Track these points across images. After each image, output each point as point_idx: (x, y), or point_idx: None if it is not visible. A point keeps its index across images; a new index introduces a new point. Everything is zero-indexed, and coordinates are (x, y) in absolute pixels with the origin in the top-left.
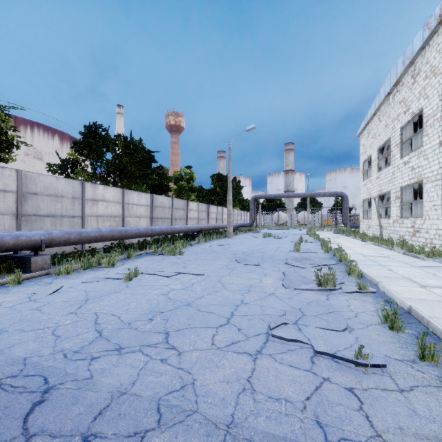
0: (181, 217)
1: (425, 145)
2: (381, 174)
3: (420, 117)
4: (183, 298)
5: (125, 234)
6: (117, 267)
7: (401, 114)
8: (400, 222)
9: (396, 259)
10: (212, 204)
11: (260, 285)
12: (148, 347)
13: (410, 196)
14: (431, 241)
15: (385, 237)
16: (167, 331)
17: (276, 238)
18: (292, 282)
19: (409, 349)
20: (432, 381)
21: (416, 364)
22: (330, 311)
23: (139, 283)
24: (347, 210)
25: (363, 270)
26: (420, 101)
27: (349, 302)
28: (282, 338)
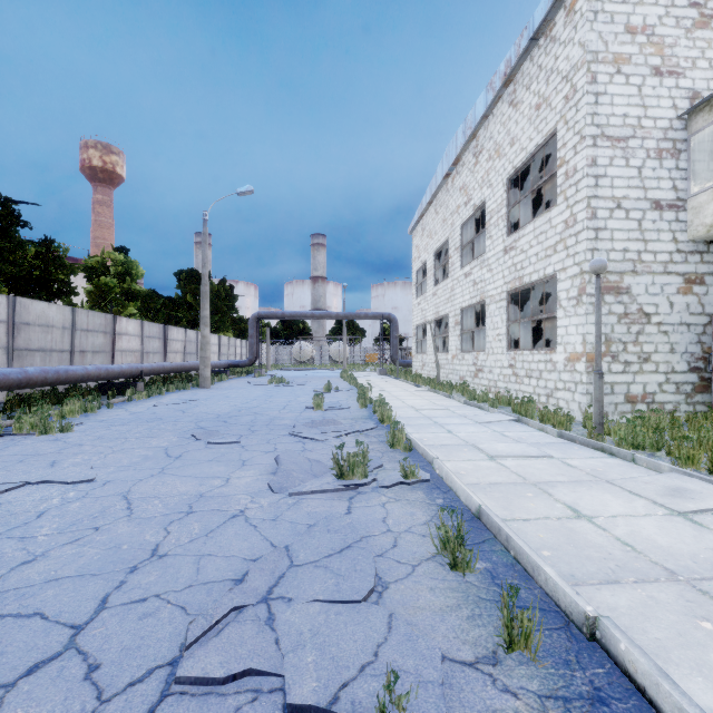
0: (99, 349)
1: (489, 251)
2: (438, 289)
3: (482, 217)
4: None
5: None
6: None
7: (462, 207)
8: (460, 357)
9: (457, 412)
10: (177, 324)
11: (220, 493)
12: None
13: (471, 323)
14: (495, 384)
15: (442, 379)
16: None
17: (291, 385)
18: (290, 476)
19: (486, 620)
20: None
21: (500, 670)
22: (348, 545)
23: None
24: (396, 341)
25: (413, 437)
26: (483, 190)
27: (386, 511)
28: (206, 679)
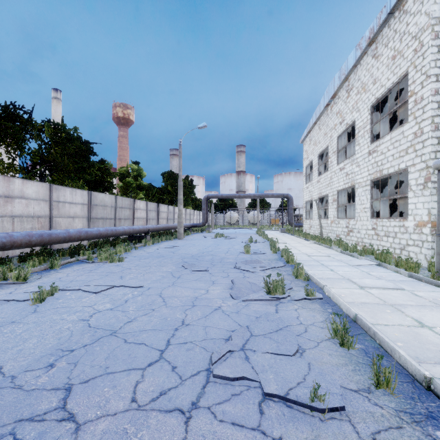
0: (127, 217)
1: (357, 153)
2: (321, 178)
3: (352, 129)
4: (108, 323)
5: (48, 239)
6: (30, 282)
7: (338, 125)
8: (336, 222)
9: (335, 258)
10: (163, 202)
11: (206, 297)
12: (27, 424)
13: (343, 199)
14: (362, 240)
15: (324, 236)
16: (70, 384)
17: (228, 238)
18: (241, 291)
19: (363, 373)
20: (392, 420)
21: (372, 395)
22: (280, 328)
23: (53, 305)
24: (292, 211)
25: (309, 272)
26: (353, 113)
27: (298, 313)
28: (226, 377)
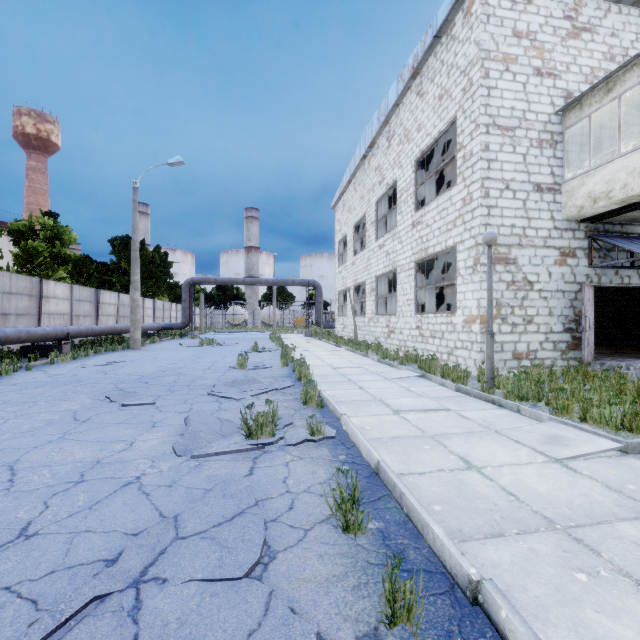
0: (24, 312)
1: (400, 225)
2: (357, 259)
3: (395, 196)
4: None
5: None
6: None
7: (377, 185)
8: (375, 320)
9: (370, 370)
10: (111, 289)
11: (119, 458)
12: None
13: (386, 290)
14: (405, 343)
15: (360, 339)
16: None
17: (220, 347)
18: (198, 437)
19: (371, 590)
20: None
21: None
22: (240, 511)
23: None
24: (320, 306)
25: (326, 394)
26: (394, 170)
27: (288, 470)
28: None
